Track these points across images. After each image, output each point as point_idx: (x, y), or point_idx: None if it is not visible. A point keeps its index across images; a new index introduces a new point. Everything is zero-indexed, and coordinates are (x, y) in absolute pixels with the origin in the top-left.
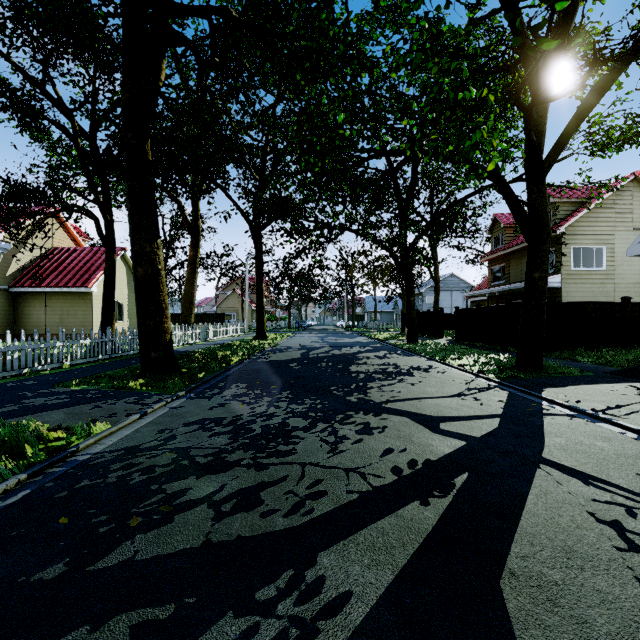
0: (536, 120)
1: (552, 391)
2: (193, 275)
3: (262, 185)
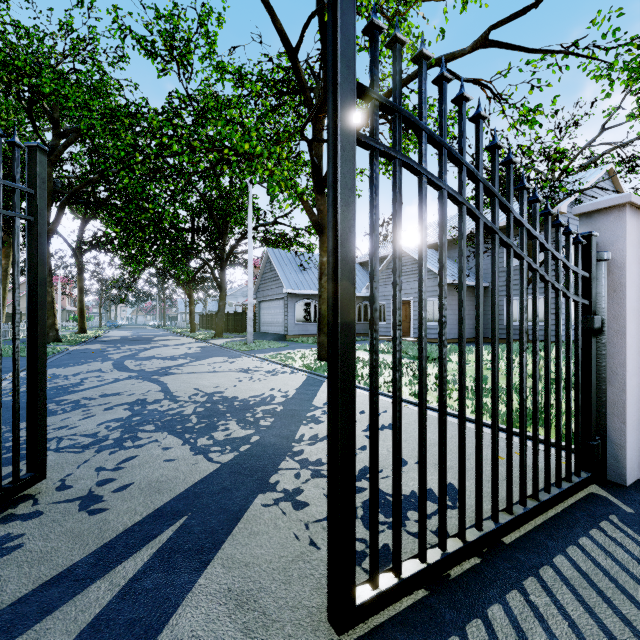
0: (222, 248)
1: (211, 340)
2: (5, 281)
3: (84, 223)
